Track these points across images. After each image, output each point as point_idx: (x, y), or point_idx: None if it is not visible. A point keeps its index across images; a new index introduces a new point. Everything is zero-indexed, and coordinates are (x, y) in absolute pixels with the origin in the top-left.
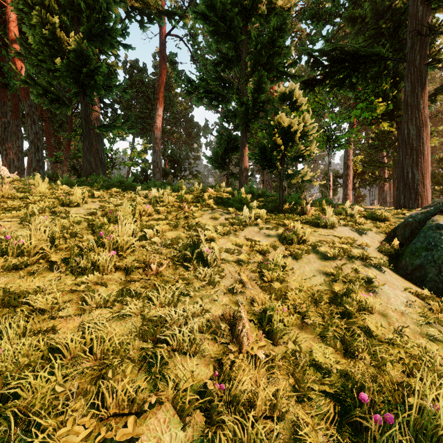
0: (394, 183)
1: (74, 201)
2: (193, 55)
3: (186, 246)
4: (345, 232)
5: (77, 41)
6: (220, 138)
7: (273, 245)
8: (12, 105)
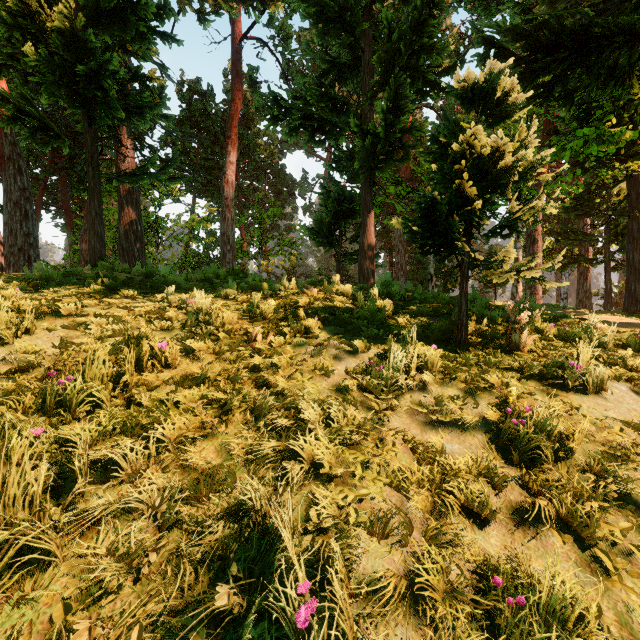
0: (608, 267)
1: None
2: (284, 68)
3: (231, 532)
4: (629, 400)
5: (64, 14)
6: (326, 197)
7: (485, 468)
8: (1, 148)
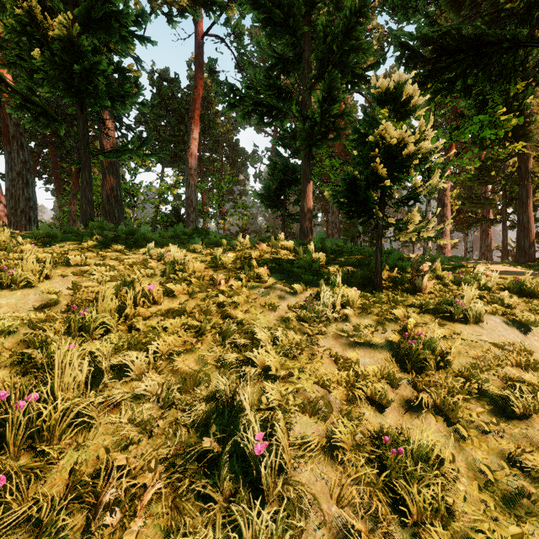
0: (505, 225)
1: (21, 278)
2: (238, 60)
3: (211, 408)
4: (500, 329)
5: (64, 25)
6: (273, 168)
7: (387, 374)
8: (3, 126)
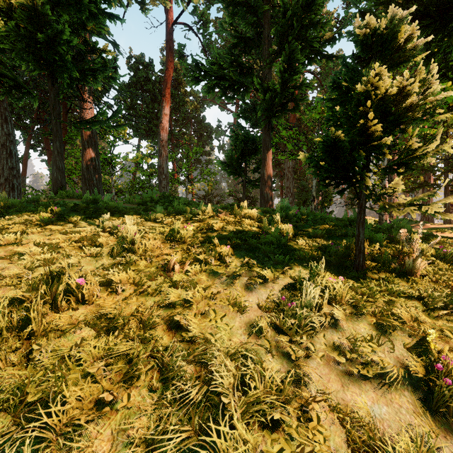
0: (447, 190)
1: None
2: (204, 45)
3: None
4: None
5: None
6: (235, 139)
7: (428, 450)
8: None
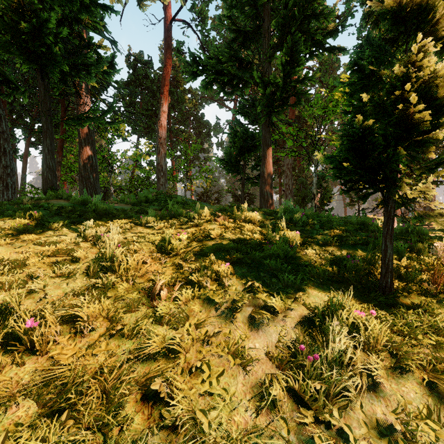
0: None
1: None
2: (202, 42)
3: None
4: None
5: None
6: (234, 136)
7: None
8: None
